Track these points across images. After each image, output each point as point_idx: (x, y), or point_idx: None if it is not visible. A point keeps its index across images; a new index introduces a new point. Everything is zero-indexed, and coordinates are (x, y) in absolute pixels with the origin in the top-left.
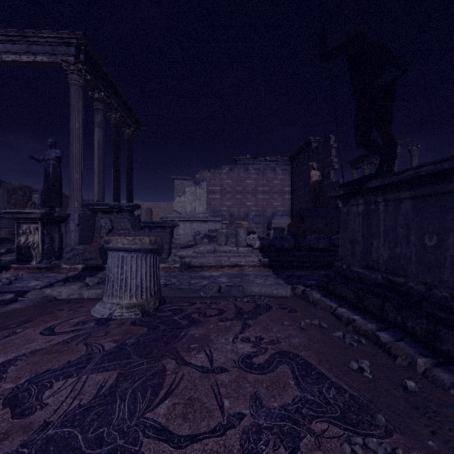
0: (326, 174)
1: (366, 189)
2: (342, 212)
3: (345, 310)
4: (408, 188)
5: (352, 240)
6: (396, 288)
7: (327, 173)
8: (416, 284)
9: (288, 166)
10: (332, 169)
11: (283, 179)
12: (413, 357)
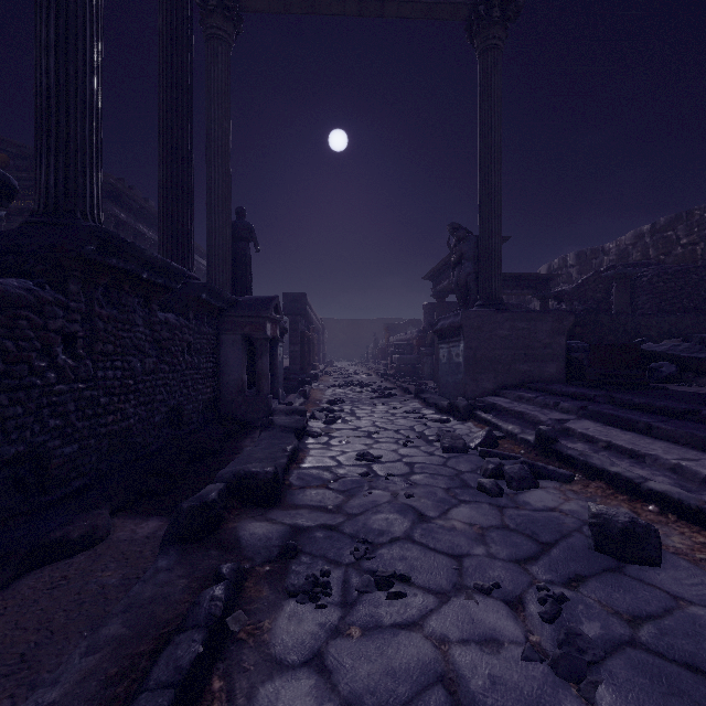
0: None
1: None
2: None
3: None
4: None
5: None
6: None
7: None
8: None
9: None
10: None
11: None
12: None
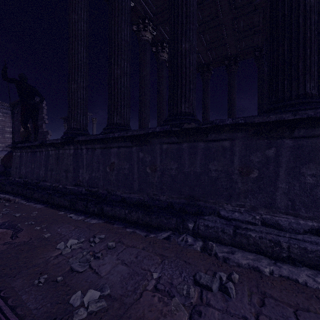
0: (40, 125)
1: (18, 146)
2: (13, 155)
3: (5, 195)
4: (29, 148)
5: (16, 167)
6: (26, 183)
7: (41, 124)
8: (30, 180)
9: (9, 111)
10: (44, 122)
11: (4, 121)
12: (16, 199)
